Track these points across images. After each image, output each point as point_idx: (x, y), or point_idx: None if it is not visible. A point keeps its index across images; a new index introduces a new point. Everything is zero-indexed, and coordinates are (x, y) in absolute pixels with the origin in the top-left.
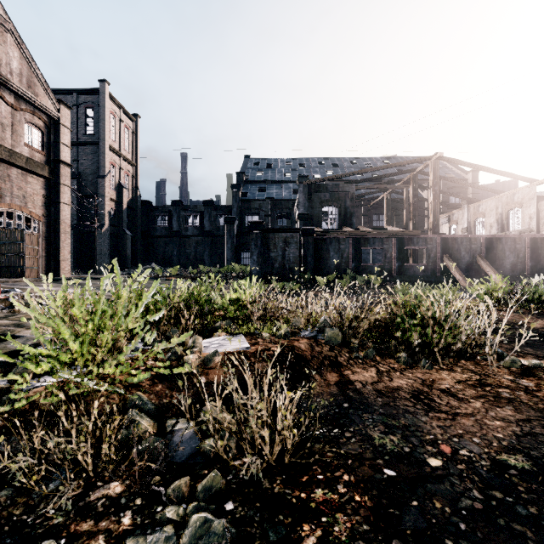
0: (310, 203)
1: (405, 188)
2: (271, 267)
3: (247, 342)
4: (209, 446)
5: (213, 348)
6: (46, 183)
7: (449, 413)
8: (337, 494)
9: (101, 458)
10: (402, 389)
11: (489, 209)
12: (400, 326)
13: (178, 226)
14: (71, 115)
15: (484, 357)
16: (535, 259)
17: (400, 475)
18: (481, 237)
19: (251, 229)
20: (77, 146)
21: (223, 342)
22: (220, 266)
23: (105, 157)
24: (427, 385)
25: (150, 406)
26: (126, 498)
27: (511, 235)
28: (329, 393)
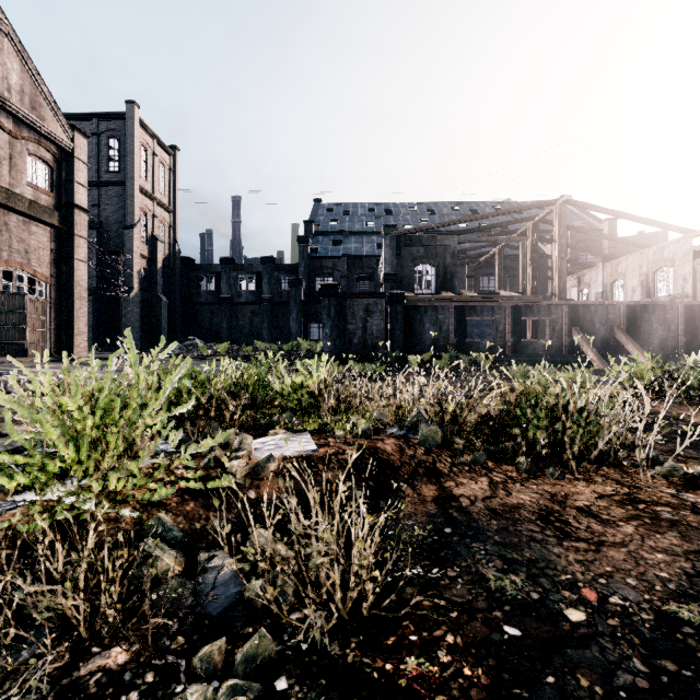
0: (399, 260)
1: (522, 241)
2: (348, 343)
3: (314, 443)
4: (256, 592)
5: (268, 450)
6: (55, 233)
7: (590, 542)
8: (437, 665)
9: (100, 611)
10: (524, 508)
11: (630, 268)
12: (520, 421)
13: (229, 291)
14: (90, 146)
15: (633, 462)
16: (692, 333)
17: (528, 635)
18: (621, 304)
19: (322, 293)
20: (98, 187)
21: (282, 442)
22: (283, 342)
23: (134, 201)
24: (559, 501)
25: (175, 534)
26: (132, 672)
27: (660, 302)
28: (425, 513)
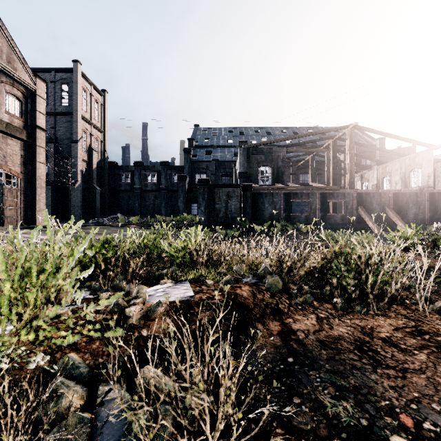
0: (249, 164)
1: (326, 151)
2: (216, 216)
3: (192, 290)
4: (141, 427)
5: (158, 296)
6: (24, 145)
7: (397, 369)
8: None
9: None
10: (344, 339)
11: (394, 169)
12: (335, 272)
13: (140, 183)
14: (49, 89)
15: (413, 301)
16: (433, 210)
17: None
18: (389, 192)
19: (199, 184)
20: (54, 116)
21: (169, 289)
22: (174, 216)
23: (78, 125)
24: (368, 333)
25: (81, 370)
26: None
27: (413, 191)
28: (272, 344)
